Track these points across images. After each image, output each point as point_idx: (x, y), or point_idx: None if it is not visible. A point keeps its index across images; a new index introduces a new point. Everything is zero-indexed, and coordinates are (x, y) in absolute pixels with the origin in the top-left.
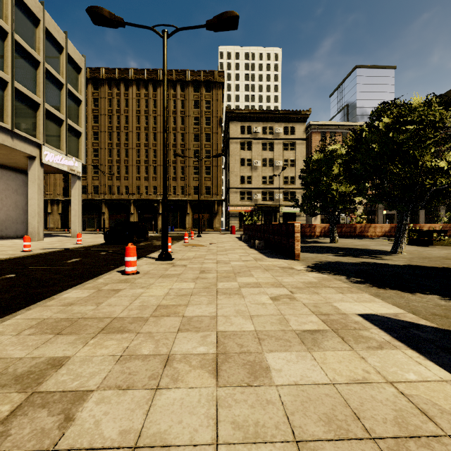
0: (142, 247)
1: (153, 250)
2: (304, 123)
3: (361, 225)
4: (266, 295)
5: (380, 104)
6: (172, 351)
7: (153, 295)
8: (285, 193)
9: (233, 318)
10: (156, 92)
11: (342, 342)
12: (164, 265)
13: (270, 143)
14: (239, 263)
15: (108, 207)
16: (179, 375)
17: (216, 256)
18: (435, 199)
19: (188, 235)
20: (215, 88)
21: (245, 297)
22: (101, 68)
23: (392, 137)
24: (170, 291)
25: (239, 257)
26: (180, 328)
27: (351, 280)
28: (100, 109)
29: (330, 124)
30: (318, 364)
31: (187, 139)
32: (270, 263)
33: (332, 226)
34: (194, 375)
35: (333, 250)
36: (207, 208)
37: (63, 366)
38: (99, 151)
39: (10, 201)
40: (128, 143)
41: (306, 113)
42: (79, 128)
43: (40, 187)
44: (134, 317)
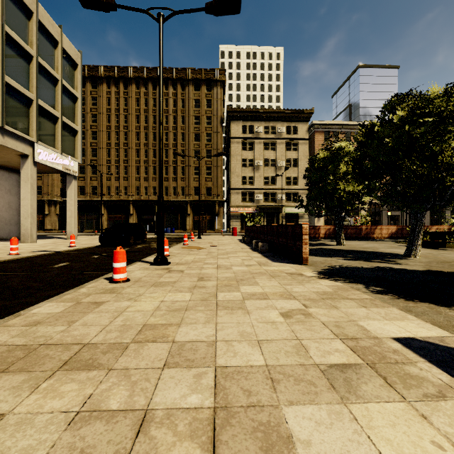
0: (139, 250)
1: (150, 253)
2: (307, 123)
3: (367, 227)
4: (276, 310)
5: (393, 96)
6: (151, 403)
7: (141, 310)
8: (287, 194)
9: (237, 345)
10: (155, 91)
11: (387, 386)
12: (159, 270)
13: (272, 143)
14: (242, 269)
15: (107, 208)
16: (156, 453)
17: (217, 260)
18: None
19: (188, 236)
20: (217, 87)
21: (250, 313)
22: (100, 66)
23: (407, 132)
24: (161, 304)
25: (241, 261)
26: (167, 362)
27: (371, 289)
28: (98, 108)
29: (334, 123)
30: (363, 430)
31: (188, 138)
32: (276, 269)
33: (339, 228)
34: (179, 453)
35: (342, 253)
36: (208, 210)
37: None
38: (97, 151)
39: (3, 201)
40: (127, 143)
41: (309, 112)
42: (75, 126)
43: (33, 187)
44: (110, 343)
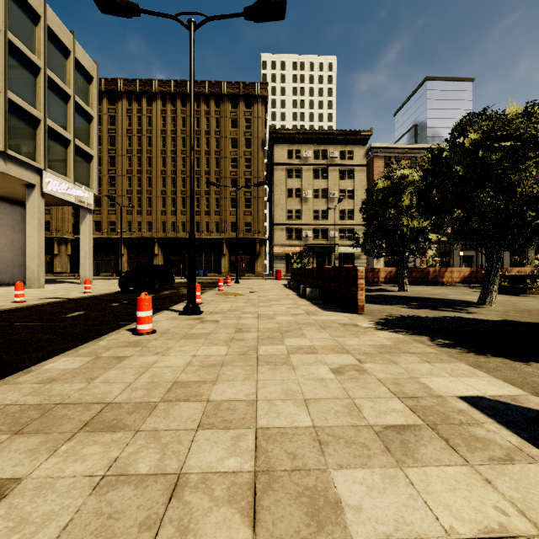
0: (166, 297)
1: (179, 300)
2: (365, 146)
3: (435, 269)
4: (325, 366)
5: (464, 116)
6: (185, 466)
7: (170, 366)
8: (341, 230)
9: (280, 405)
10: (185, 108)
11: (449, 449)
12: (190, 320)
13: (323, 170)
14: (287, 319)
15: (128, 247)
16: (191, 519)
17: (257, 308)
18: (537, 236)
19: (224, 281)
20: (257, 103)
21: (296, 369)
22: (119, 79)
23: (481, 158)
24: (193, 359)
25: (286, 310)
26: (201, 422)
27: (437, 342)
28: (117, 129)
29: (396, 147)
30: (420, 495)
31: (223, 165)
32: (326, 318)
33: (402, 270)
34: (216, 519)
35: (404, 300)
36: (247, 249)
37: (4, 500)
38: (116, 180)
39: (4, 239)
40: (151, 170)
41: (366, 134)
42: (91, 150)
43: (41, 223)
44: (136, 402)
